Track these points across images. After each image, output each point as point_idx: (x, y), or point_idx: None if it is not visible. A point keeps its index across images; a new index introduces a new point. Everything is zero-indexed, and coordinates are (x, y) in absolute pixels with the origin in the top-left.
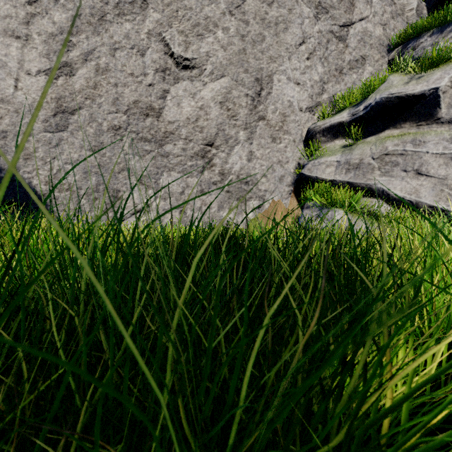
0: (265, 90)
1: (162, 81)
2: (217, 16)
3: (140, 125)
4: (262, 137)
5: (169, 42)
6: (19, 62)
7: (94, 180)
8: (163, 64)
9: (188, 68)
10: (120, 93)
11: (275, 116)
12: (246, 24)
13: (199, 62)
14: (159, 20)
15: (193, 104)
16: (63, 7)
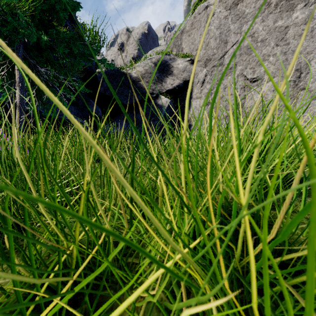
0: (303, 73)
1: (244, 92)
2: (269, 51)
3: None
4: (303, 99)
5: (245, 75)
6: (199, 105)
7: None
8: (244, 85)
9: (255, 81)
10: (227, 103)
11: (314, 84)
12: (287, 45)
13: (260, 76)
14: (241, 68)
15: (258, 96)
16: (209, 83)
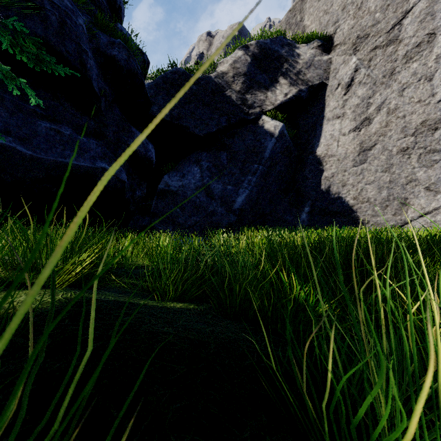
0: None
1: None
2: None
3: (428, 140)
4: None
5: None
6: (339, 131)
7: (385, 193)
8: None
9: None
10: (407, 121)
11: None
12: None
13: None
14: None
15: None
16: (364, 84)
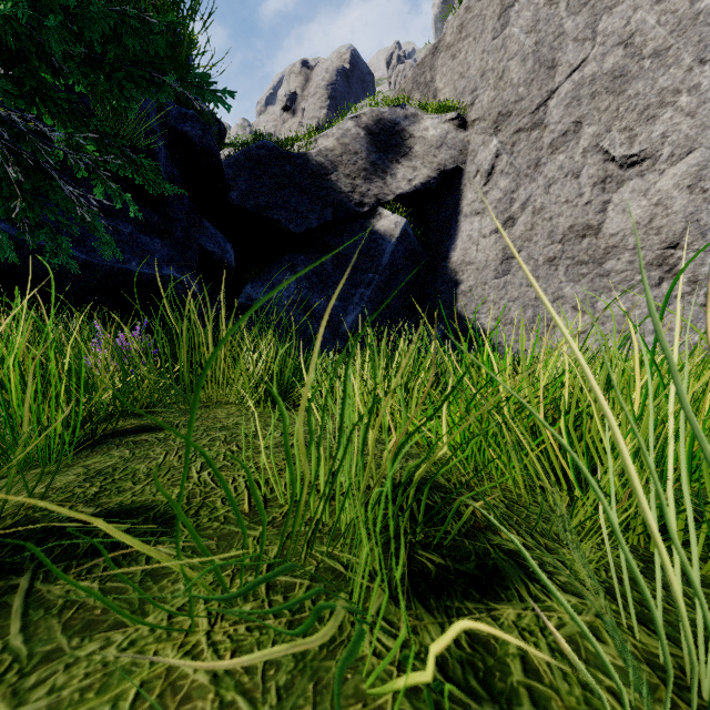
0: None
1: (601, 193)
2: (679, 79)
3: (576, 249)
4: None
5: (607, 148)
6: (479, 231)
7: (530, 312)
8: (602, 174)
9: (635, 164)
10: (554, 225)
11: None
12: None
13: (651, 151)
14: (594, 132)
15: (644, 203)
16: (506, 175)
